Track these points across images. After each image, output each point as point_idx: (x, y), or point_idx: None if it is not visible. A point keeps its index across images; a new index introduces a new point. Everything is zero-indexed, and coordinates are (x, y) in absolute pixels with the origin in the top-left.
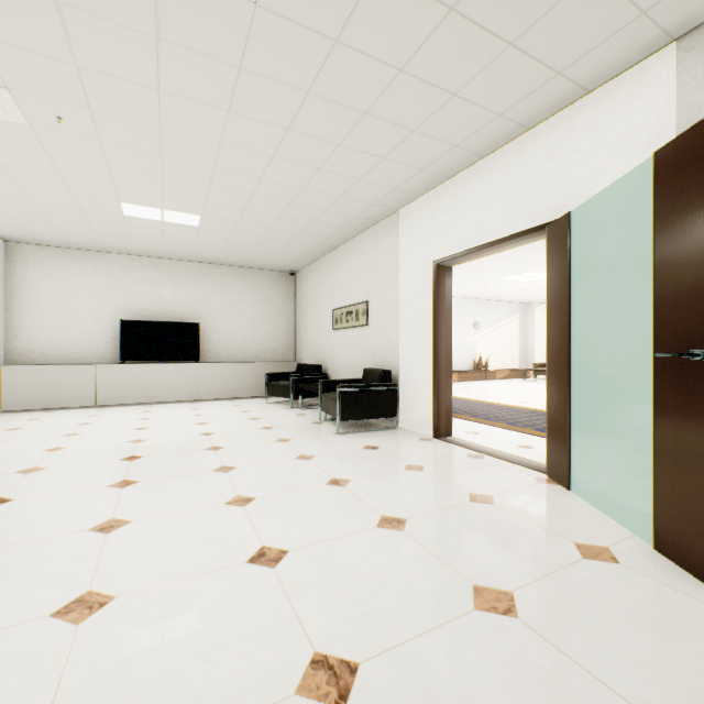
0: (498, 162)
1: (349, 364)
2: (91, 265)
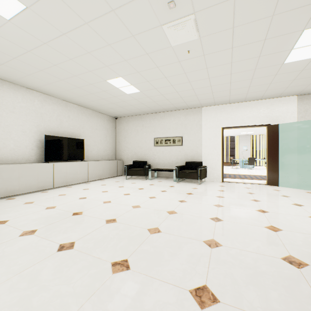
0: (249, 105)
1: (167, 160)
2: (21, 96)
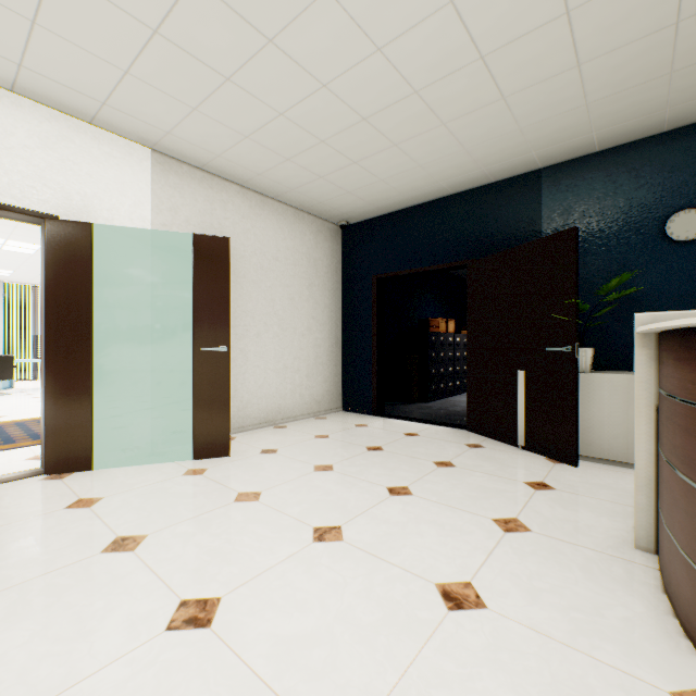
0: None
1: None
2: None
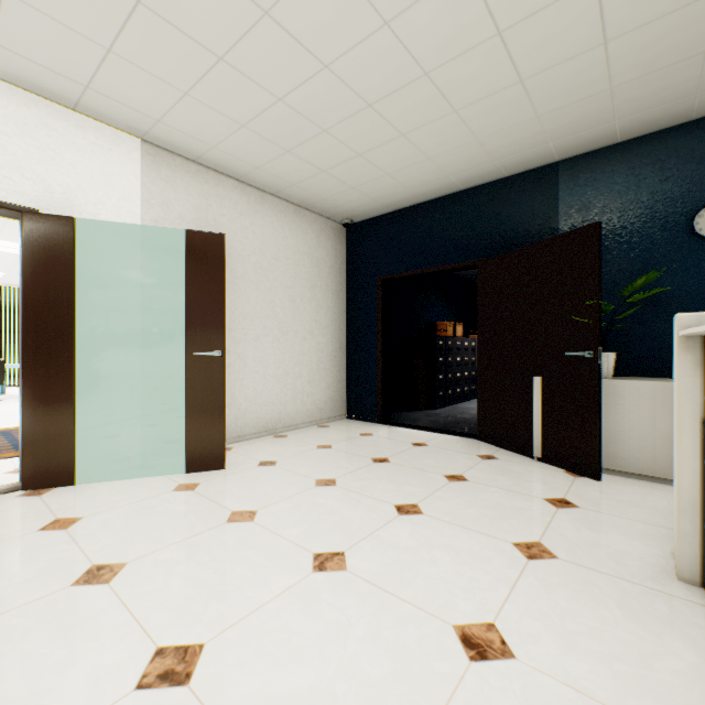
0: None
1: None
2: None
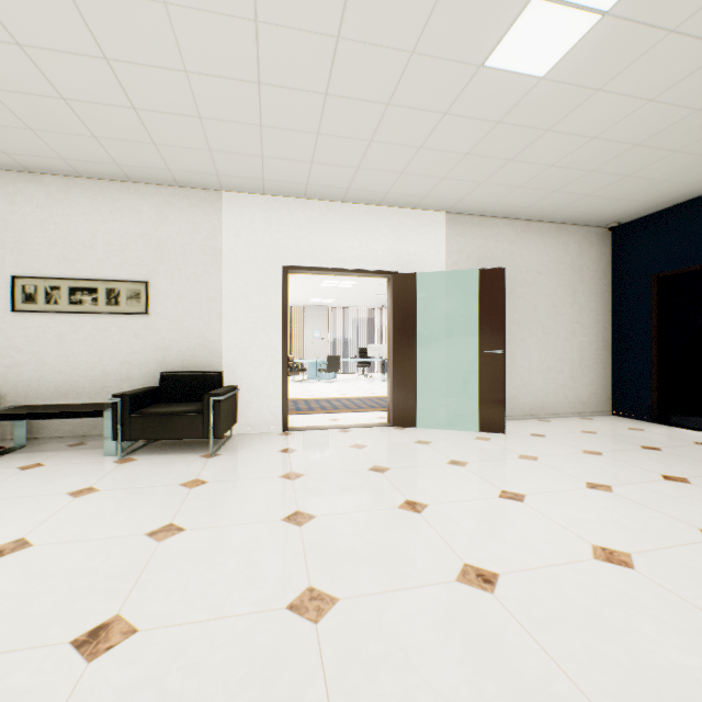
0: (354, 213)
1: (83, 370)
2: None
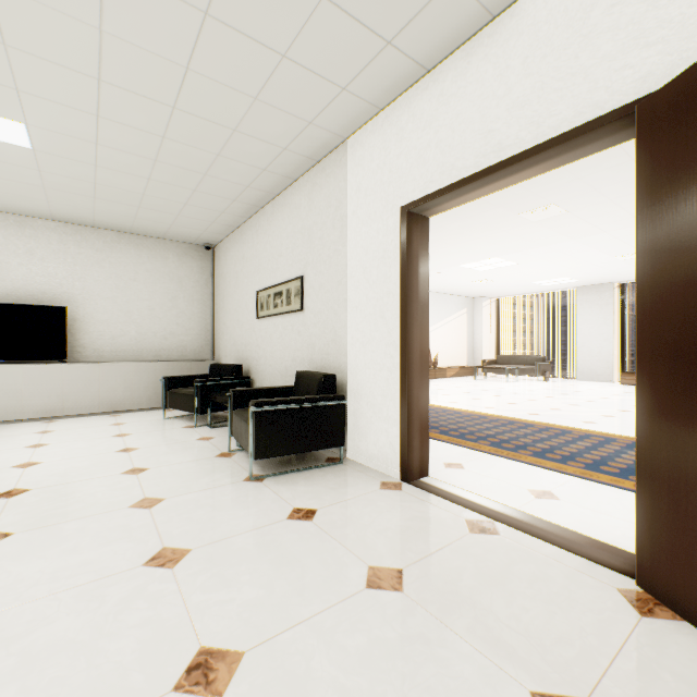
0: (522, 19)
1: (278, 365)
2: None
